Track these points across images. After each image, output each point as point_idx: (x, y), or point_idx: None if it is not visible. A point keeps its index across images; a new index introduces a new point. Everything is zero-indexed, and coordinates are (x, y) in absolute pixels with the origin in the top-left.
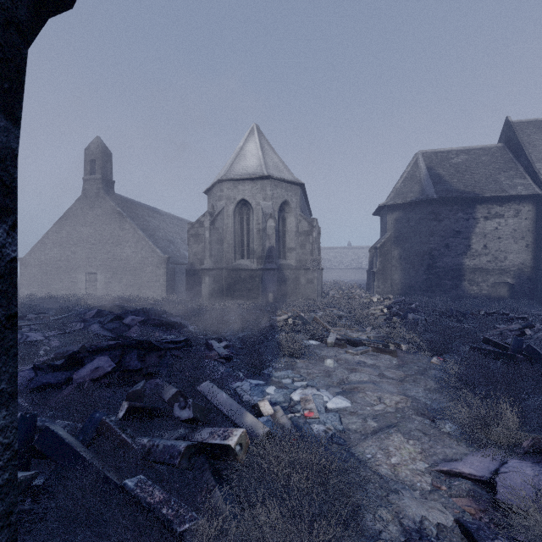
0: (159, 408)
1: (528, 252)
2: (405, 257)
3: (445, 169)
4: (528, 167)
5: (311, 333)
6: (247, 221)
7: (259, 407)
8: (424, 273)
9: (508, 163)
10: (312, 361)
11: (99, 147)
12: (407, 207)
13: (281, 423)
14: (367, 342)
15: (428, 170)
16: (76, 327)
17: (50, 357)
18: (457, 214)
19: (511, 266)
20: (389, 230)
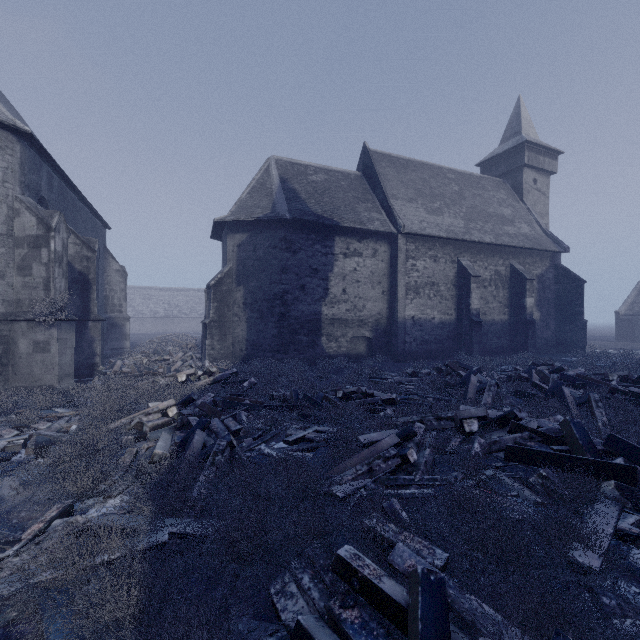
0: None
1: (384, 300)
2: (251, 301)
3: (301, 185)
4: (383, 201)
5: None
6: None
7: None
8: (275, 326)
9: (366, 194)
10: None
11: None
12: (254, 229)
13: None
14: None
15: (282, 182)
16: None
17: None
18: (315, 246)
19: (370, 316)
20: (230, 261)
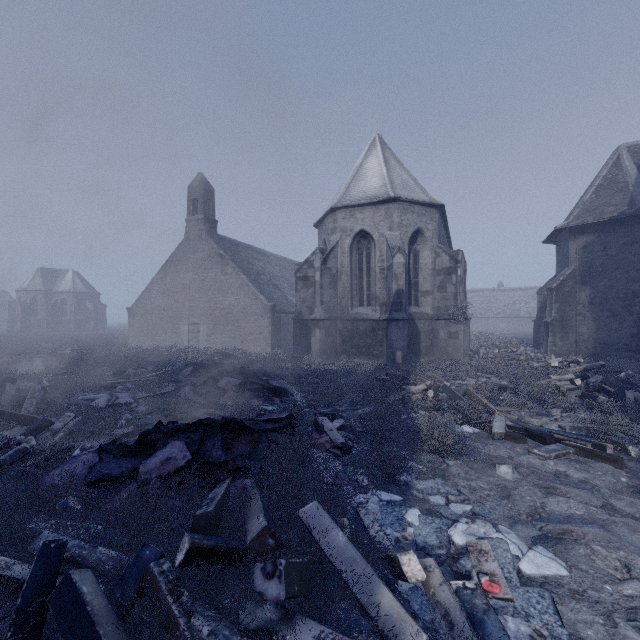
0: (238, 549)
1: None
2: (599, 300)
3: None
4: None
5: (463, 413)
6: (367, 258)
7: (400, 566)
8: (634, 325)
9: None
10: (473, 464)
11: (201, 184)
12: (603, 228)
13: (441, 603)
14: (561, 437)
15: None
16: (168, 388)
17: (128, 430)
18: None
19: None
20: (572, 263)
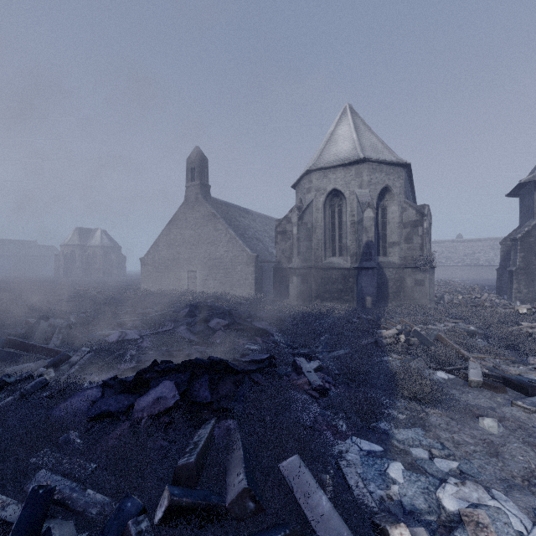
0: (218, 506)
1: None
2: None
3: None
4: None
5: (436, 359)
6: (339, 213)
7: None
8: None
9: None
10: (453, 414)
11: (198, 156)
12: None
13: None
14: None
15: None
16: (167, 327)
17: (131, 365)
18: None
19: None
20: None
